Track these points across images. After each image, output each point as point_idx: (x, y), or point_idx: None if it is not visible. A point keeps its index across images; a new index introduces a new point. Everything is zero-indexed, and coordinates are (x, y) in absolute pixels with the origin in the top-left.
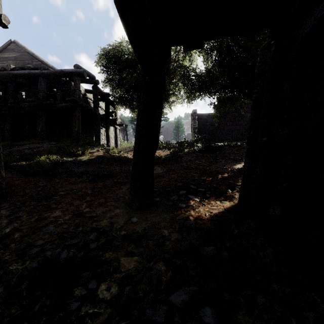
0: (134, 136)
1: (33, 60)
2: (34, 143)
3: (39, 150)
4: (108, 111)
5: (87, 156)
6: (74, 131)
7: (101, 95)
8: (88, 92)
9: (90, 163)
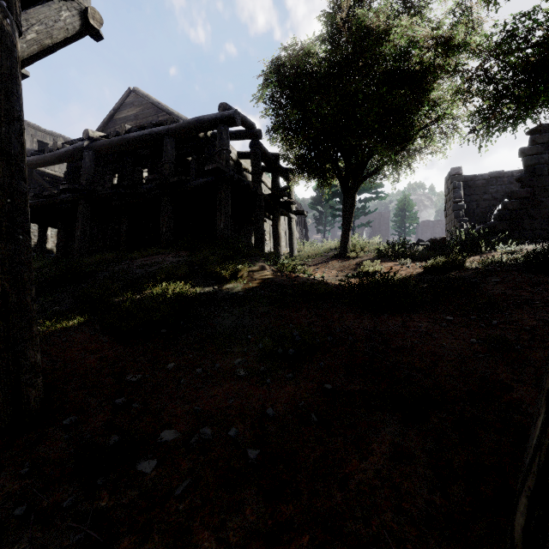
0: (317, 231)
1: (159, 114)
2: (154, 254)
3: (155, 270)
4: (276, 188)
5: (241, 282)
6: (219, 230)
7: (265, 158)
8: (243, 157)
9: (249, 300)
